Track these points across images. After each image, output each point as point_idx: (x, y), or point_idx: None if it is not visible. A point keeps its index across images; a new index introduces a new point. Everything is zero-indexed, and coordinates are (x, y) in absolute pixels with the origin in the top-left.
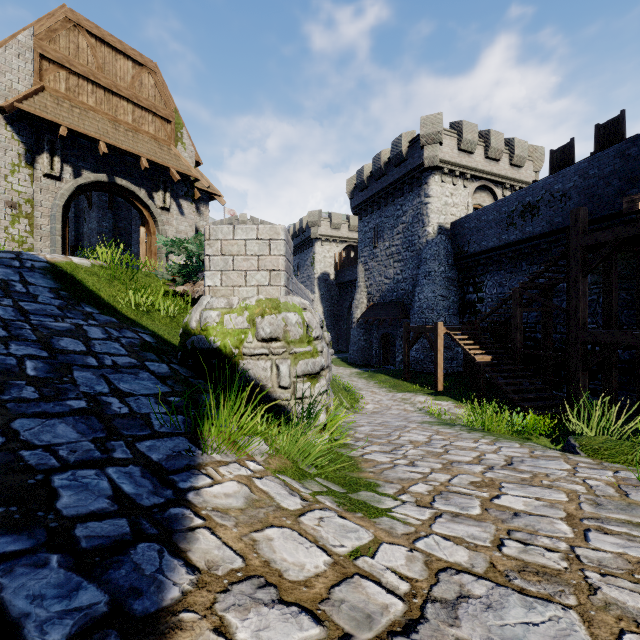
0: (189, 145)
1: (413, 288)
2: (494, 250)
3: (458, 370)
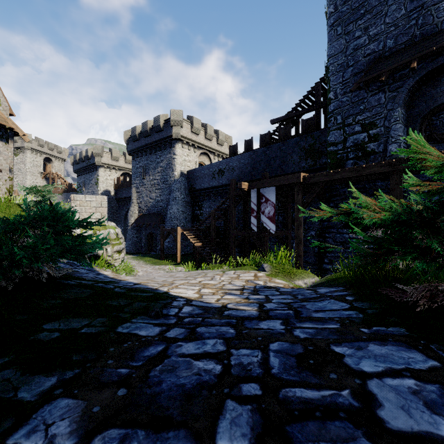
0: (4, 101)
1: (167, 206)
2: (207, 189)
3: (191, 252)
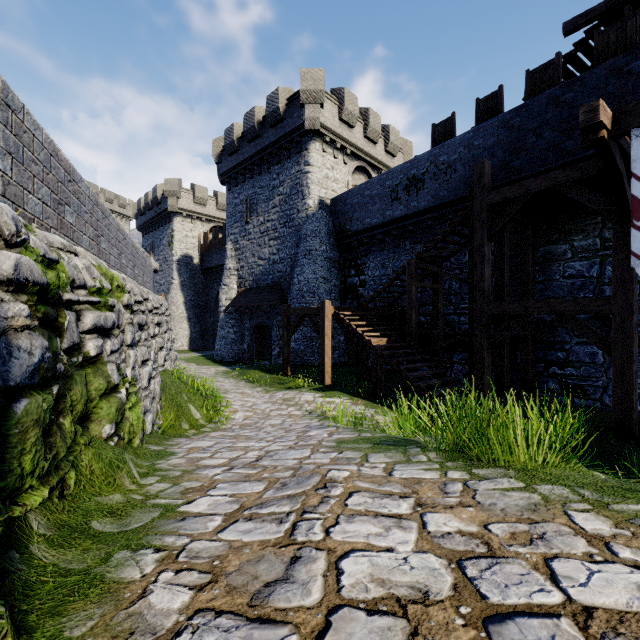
0: None
1: (291, 269)
2: (378, 228)
3: (340, 361)
